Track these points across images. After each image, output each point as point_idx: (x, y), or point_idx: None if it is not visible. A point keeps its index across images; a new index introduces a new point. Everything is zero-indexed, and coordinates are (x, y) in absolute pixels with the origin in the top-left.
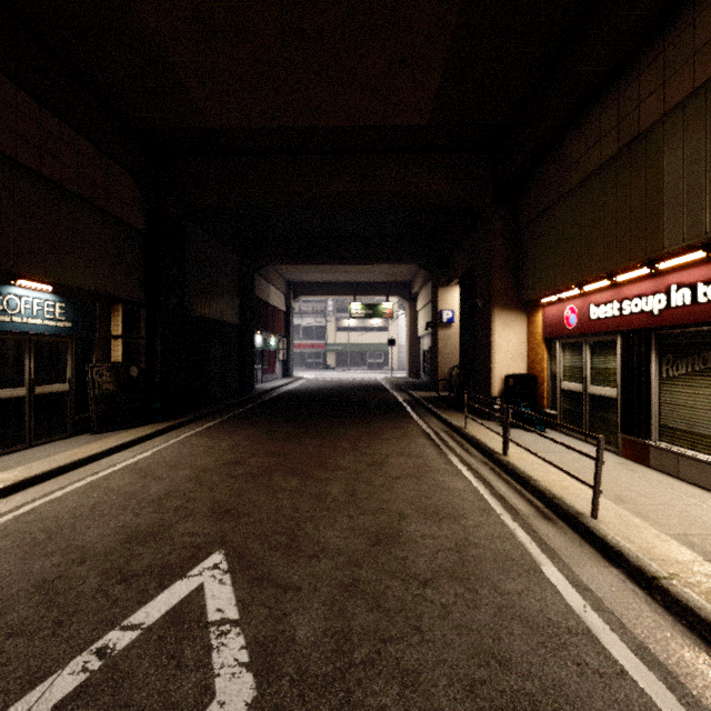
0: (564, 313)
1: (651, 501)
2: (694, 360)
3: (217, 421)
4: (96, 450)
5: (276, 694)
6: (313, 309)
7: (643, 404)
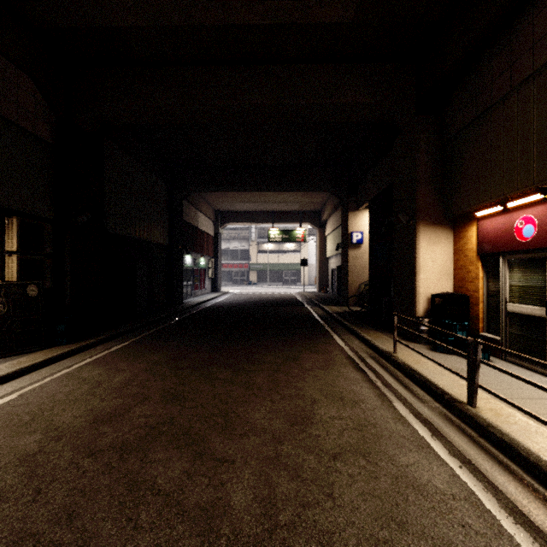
0: (514, 225)
1: None
2: None
3: (129, 342)
4: None
5: None
6: (239, 235)
7: None
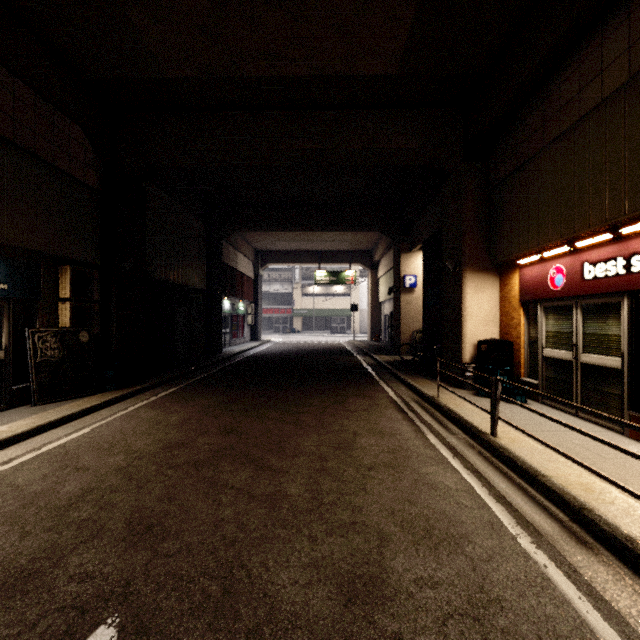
0: (548, 274)
1: None
2: None
3: (175, 388)
4: (24, 428)
5: None
6: (281, 277)
7: None
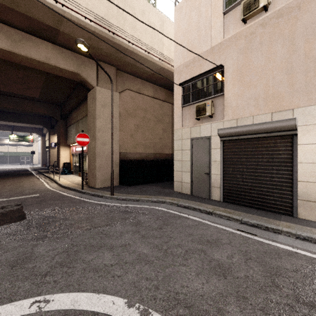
0: (73, 149)
1: (72, 179)
2: (84, 158)
3: None
4: None
5: (2, 192)
6: None
7: (80, 166)
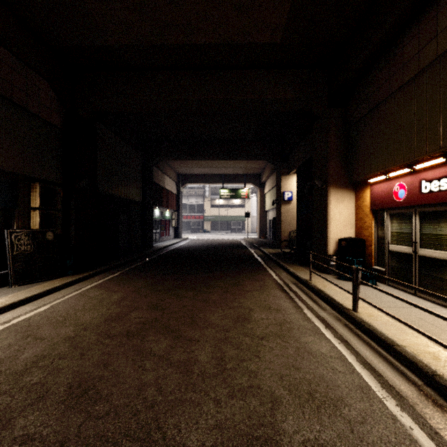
0: (393, 189)
1: None
2: None
3: (117, 273)
4: (0, 304)
5: None
6: (196, 193)
7: None
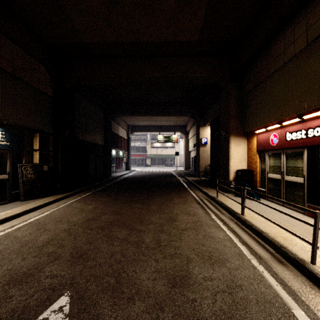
0: (270, 137)
1: None
2: None
3: (89, 193)
4: (18, 211)
5: None
6: (140, 138)
7: None
